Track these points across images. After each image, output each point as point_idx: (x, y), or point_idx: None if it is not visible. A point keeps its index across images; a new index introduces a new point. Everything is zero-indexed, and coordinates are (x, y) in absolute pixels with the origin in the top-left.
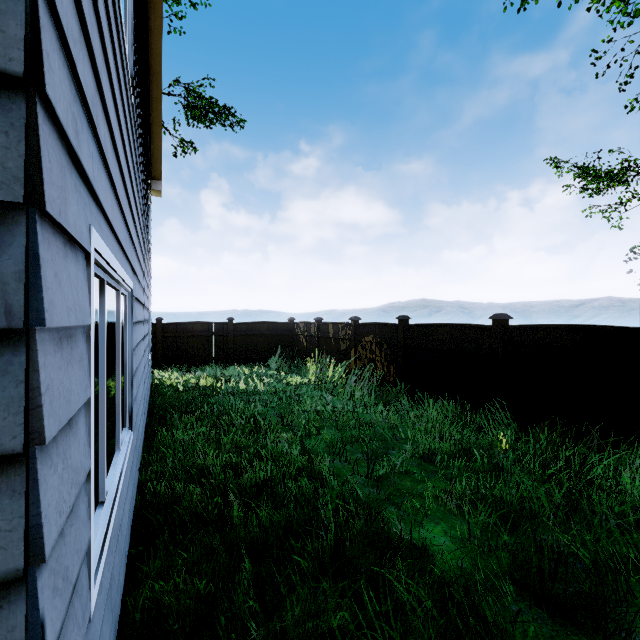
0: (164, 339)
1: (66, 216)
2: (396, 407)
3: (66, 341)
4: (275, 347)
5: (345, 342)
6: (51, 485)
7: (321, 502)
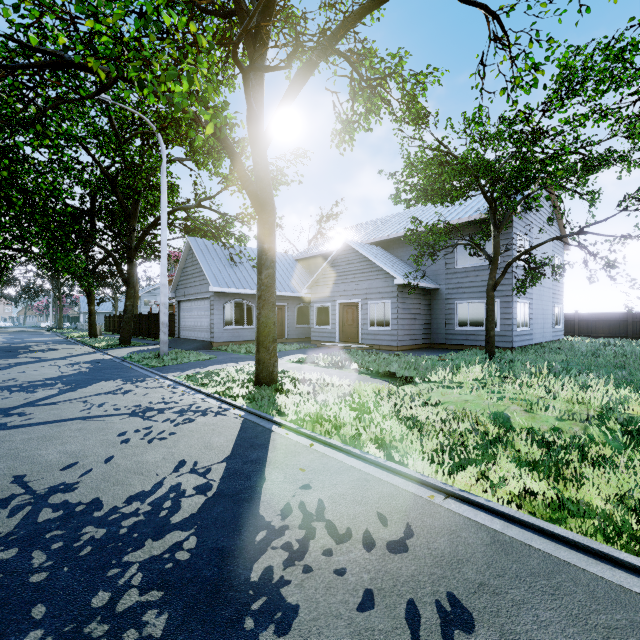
0: (579, 322)
1: (514, 300)
2: None
3: (514, 308)
4: None
5: None
6: (513, 315)
7: (567, 346)
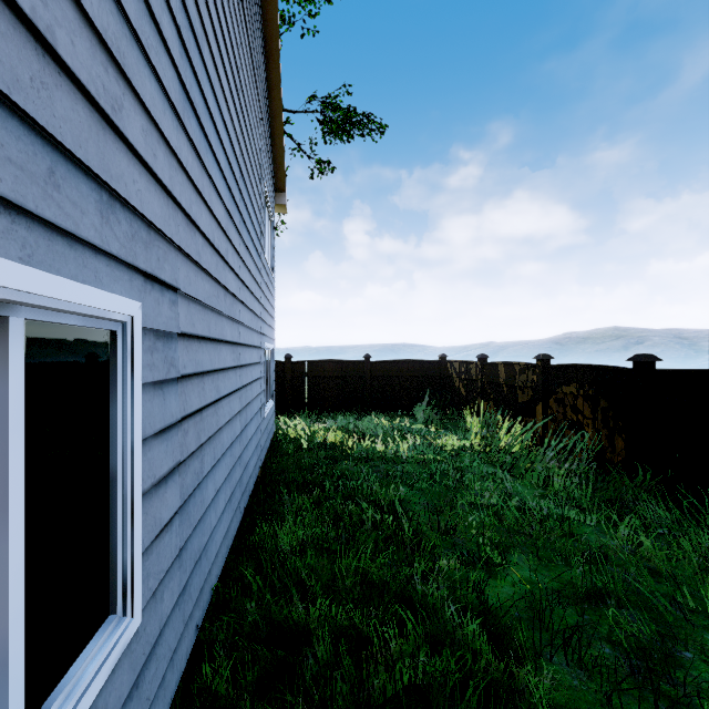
0: (293, 380)
1: None
2: (638, 515)
3: None
4: (422, 392)
5: (526, 391)
6: None
7: None
